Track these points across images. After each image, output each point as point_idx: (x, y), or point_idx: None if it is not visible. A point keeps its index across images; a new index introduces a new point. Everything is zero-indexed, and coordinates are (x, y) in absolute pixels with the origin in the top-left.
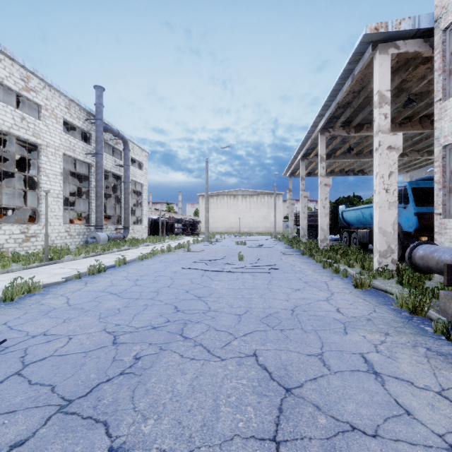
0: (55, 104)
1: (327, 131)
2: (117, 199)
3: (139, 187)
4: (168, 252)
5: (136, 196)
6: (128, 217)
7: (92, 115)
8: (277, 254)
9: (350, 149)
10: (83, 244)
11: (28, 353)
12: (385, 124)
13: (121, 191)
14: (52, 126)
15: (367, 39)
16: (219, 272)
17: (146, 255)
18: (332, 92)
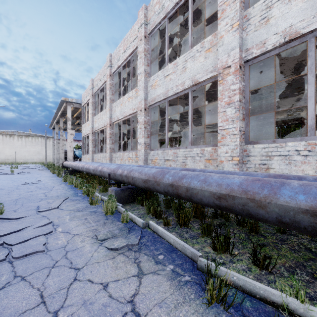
0: None
1: (63, 117)
2: None
3: None
4: None
5: None
6: None
7: None
8: (35, 170)
9: (78, 124)
10: None
11: None
12: (70, 127)
13: None
14: None
15: (63, 100)
16: None
17: None
18: (59, 107)
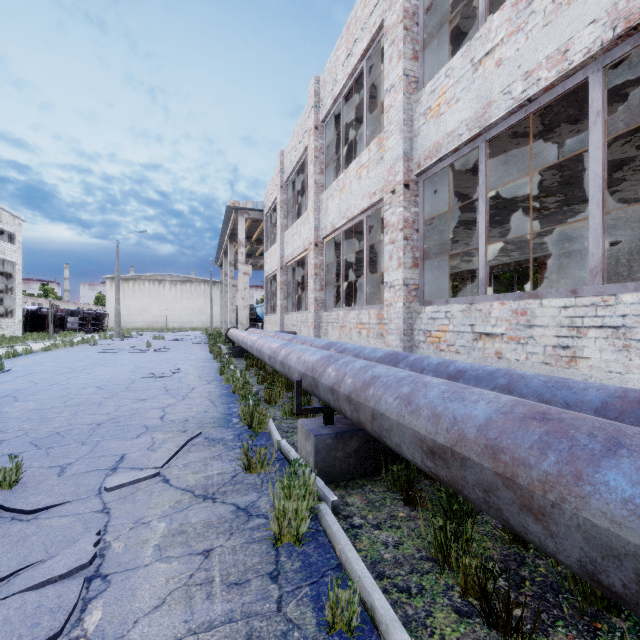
0: None
1: (235, 241)
2: None
3: (8, 266)
4: (71, 346)
5: (3, 279)
6: None
7: None
8: (187, 344)
9: (262, 254)
10: None
11: (29, 371)
12: (242, 259)
13: None
14: None
15: (231, 207)
16: (126, 353)
17: (50, 347)
18: (224, 222)
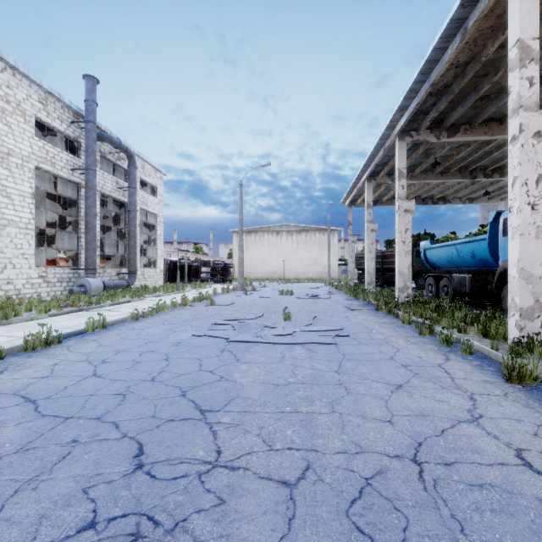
0: (22, 96)
1: (408, 135)
2: (121, 234)
3: (152, 219)
4: (182, 306)
5: (149, 231)
6: (134, 258)
7: (82, 117)
8: (338, 309)
9: (436, 164)
10: (68, 295)
11: None
12: (531, 95)
13: (126, 223)
14: (17, 126)
15: None
16: (251, 344)
17: (144, 312)
18: (425, 66)
